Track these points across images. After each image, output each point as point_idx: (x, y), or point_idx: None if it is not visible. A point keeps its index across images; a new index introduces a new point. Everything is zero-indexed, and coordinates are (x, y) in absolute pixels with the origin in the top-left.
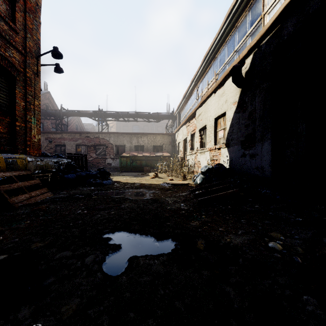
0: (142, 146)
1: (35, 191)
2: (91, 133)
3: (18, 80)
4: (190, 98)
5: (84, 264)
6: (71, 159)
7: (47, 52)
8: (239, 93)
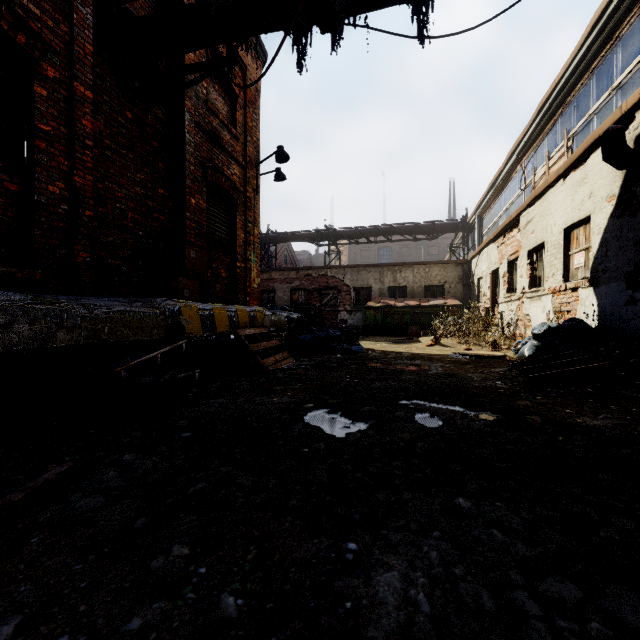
0: (403, 288)
1: (279, 355)
2: (314, 269)
3: (238, 204)
4: (505, 187)
5: (395, 417)
6: (299, 313)
7: (269, 156)
8: (621, 180)
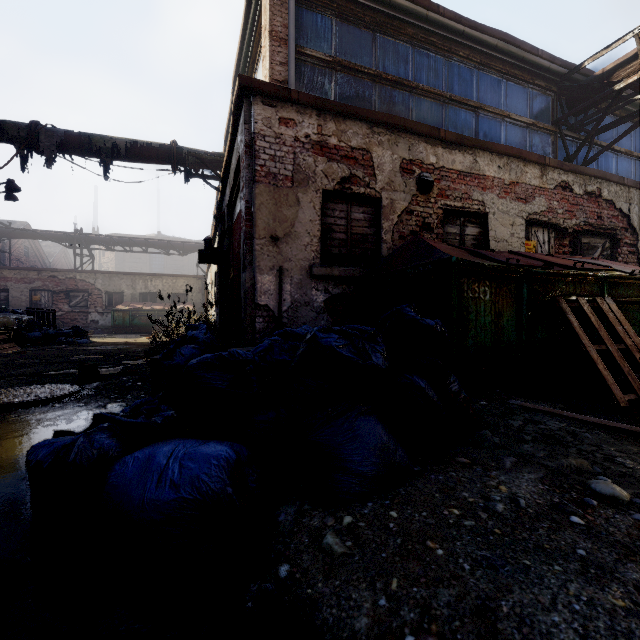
0: (154, 294)
1: (6, 345)
2: (60, 271)
3: None
4: None
5: (61, 358)
6: (32, 315)
7: None
8: None
